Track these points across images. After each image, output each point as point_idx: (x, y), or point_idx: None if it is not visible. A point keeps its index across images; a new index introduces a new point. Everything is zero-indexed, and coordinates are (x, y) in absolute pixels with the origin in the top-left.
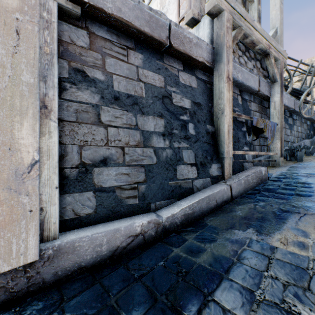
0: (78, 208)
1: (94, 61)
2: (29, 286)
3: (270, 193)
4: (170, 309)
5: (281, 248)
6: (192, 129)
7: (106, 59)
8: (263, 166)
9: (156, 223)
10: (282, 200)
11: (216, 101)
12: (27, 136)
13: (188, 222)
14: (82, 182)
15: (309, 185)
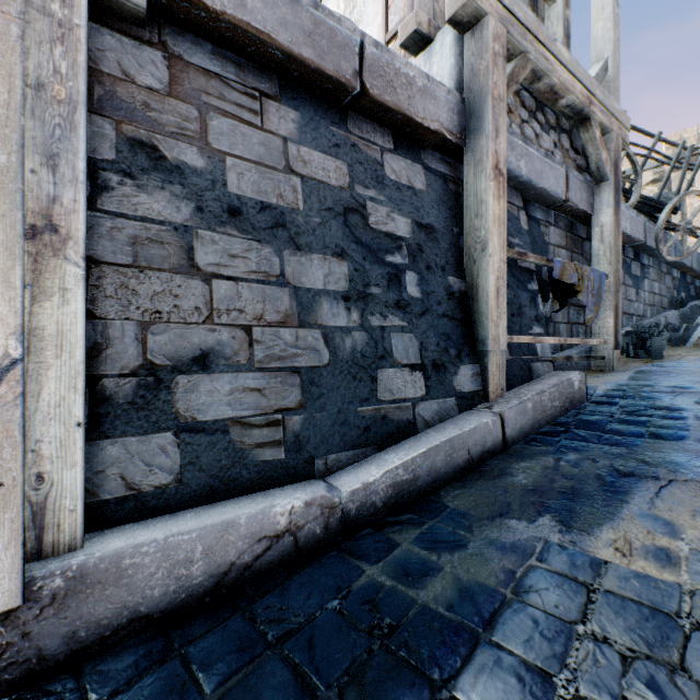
0: (135, 474)
1: (181, 124)
2: (1, 669)
3: (592, 431)
4: None
5: (617, 563)
6: (413, 285)
7: (209, 119)
8: (575, 369)
9: (325, 505)
10: (618, 448)
11: (470, 221)
12: None
13: (403, 502)
14: (147, 410)
15: (678, 414)
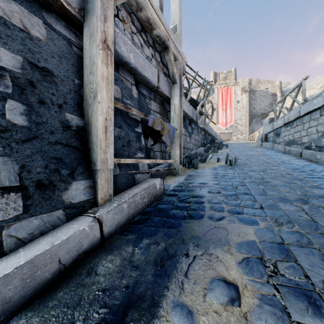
0: None
1: None
2: None
3: (162, 217)
4: None
5: None
6: (18, 113)
7: None
8: (163, 175)
9: None
10: (172, 230)
11: (87, 76)
12: None
13: None
14: None
15: (201, 200)
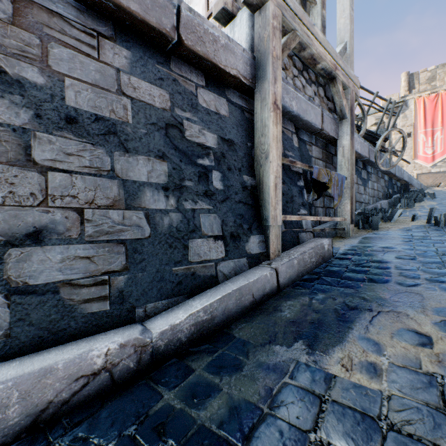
0: None
1: (23, 48)
2: None
3: (334, 278)
4: None
5: (342, 377)
6: (218, 180)
7: (50, 47)
8: (327, 236)
9: (138, 345)
10: (349, 290)
11: (258, 138)
12: None
13: (203, 335)
14: None
15: (385, 265)
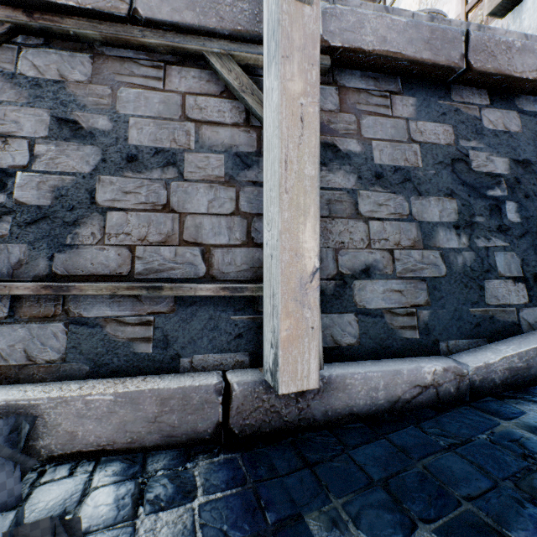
0: (337, 335)
1: (346, 127)
2: (300, 419)
3: None
4: (529, 501)
5: None
6: (512, 212)
7: (361, 120)
8: None
9: (456, 373)
10: None
11: None
12: (309, 239)
13: (517, 384)
14: (340, 299)
15: None
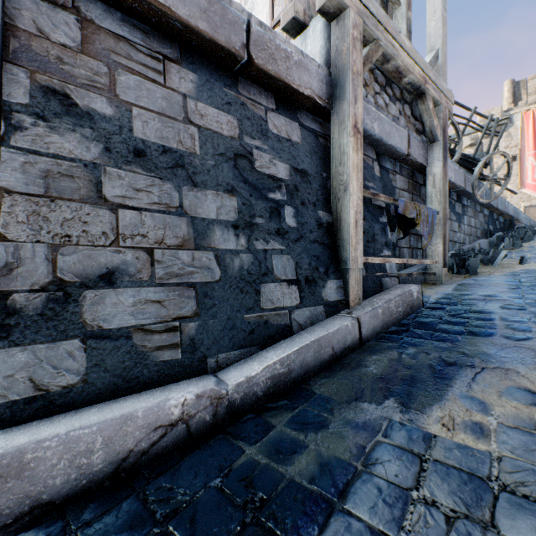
0: (43, 376)
1: (92, 77)
2: None
3: (427, 330)
4: None
5: (444, 437)
6: (291, 217)
7: (117, 75)
8: (415, 283)
9: (214, 396)
10: (445, 343)
11: (335, 168)
12: None
13: (280, 391)
14: (55, 320)
15: (488, 316)
